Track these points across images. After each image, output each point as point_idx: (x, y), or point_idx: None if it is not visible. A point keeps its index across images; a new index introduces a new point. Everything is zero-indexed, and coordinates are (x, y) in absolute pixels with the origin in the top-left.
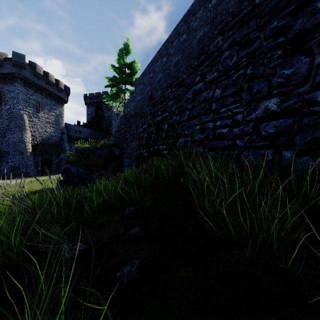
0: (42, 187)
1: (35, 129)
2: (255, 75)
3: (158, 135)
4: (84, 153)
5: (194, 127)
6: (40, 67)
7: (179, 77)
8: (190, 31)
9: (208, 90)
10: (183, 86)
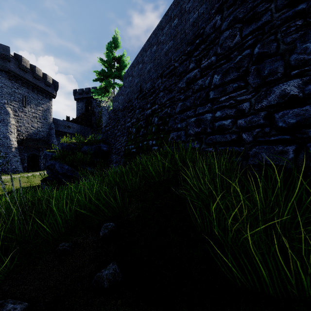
0: (26, 185)
1: (21, 124)
2: (266, 54)
3: (147, 130)
4: (70, 149)
5: (188, 120)
6: (26, 60)
7: (170, 66)
8: (182, 15)
9: (204, 77)
10: (175, 75)
